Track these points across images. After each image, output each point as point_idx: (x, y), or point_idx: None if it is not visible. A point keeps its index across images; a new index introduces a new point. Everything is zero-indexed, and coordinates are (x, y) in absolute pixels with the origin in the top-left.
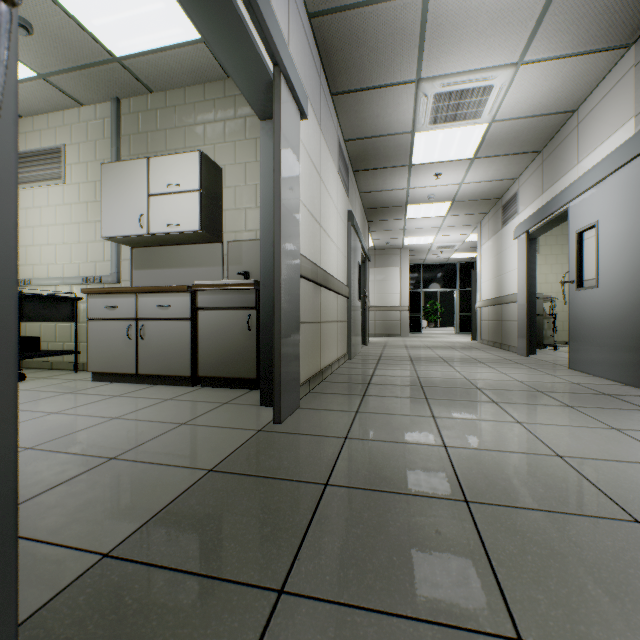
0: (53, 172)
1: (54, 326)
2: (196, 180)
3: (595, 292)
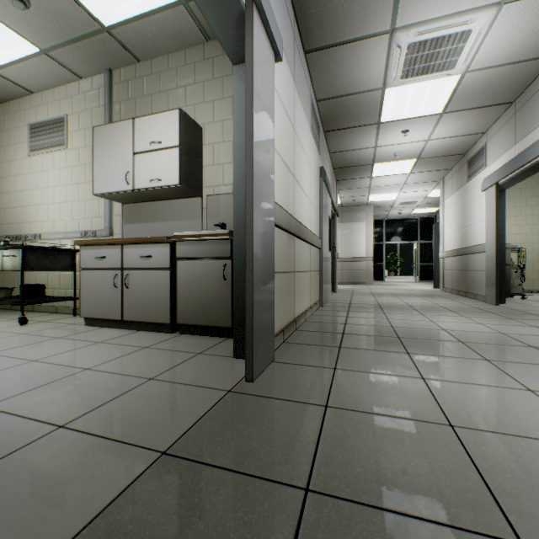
0: (58, 139)
1: (59, 275)
2: (176, 137)
3: None
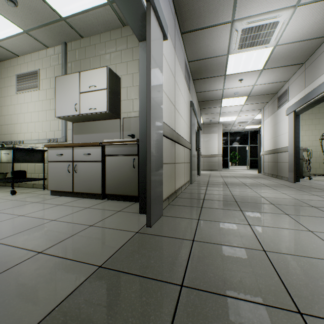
0: (34, 84)
1: (34, 165)
2: (105, 83)
3: None
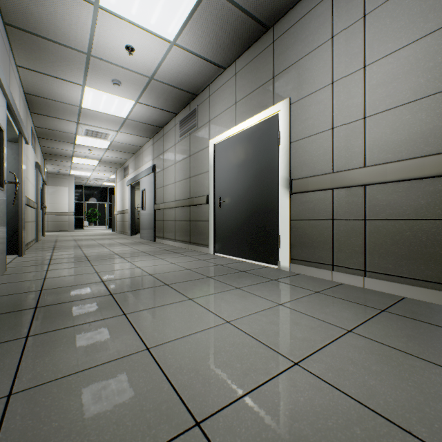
0: None
1: None
2: None
3: (145, 212)
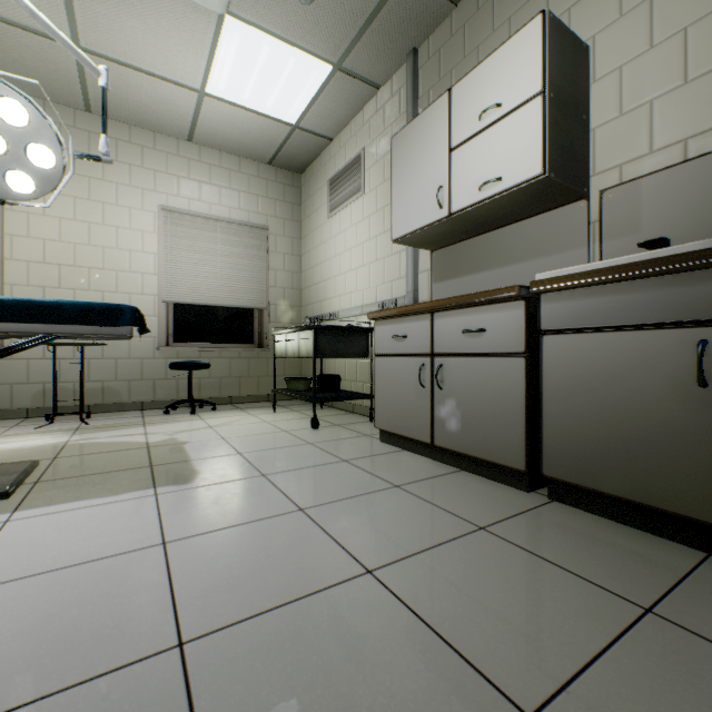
0: (354, 186)
1: (355, 363)
2: (533, 76)
3: None
